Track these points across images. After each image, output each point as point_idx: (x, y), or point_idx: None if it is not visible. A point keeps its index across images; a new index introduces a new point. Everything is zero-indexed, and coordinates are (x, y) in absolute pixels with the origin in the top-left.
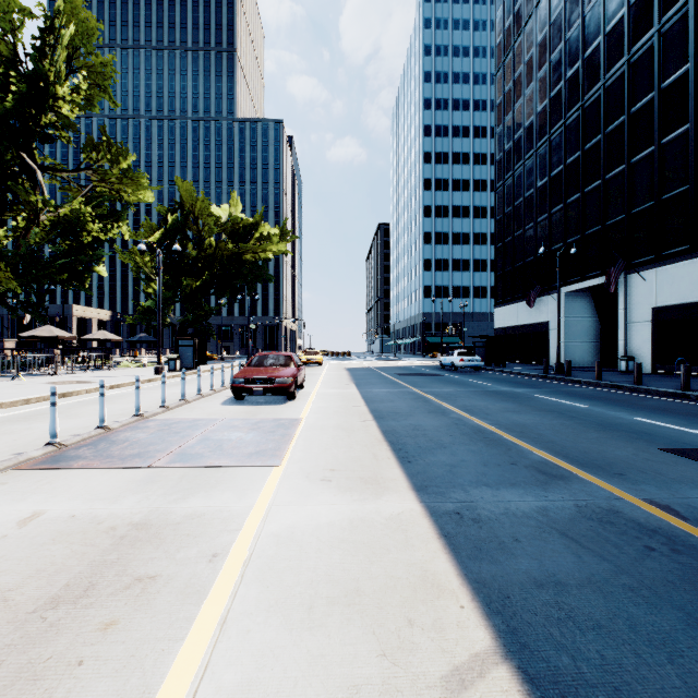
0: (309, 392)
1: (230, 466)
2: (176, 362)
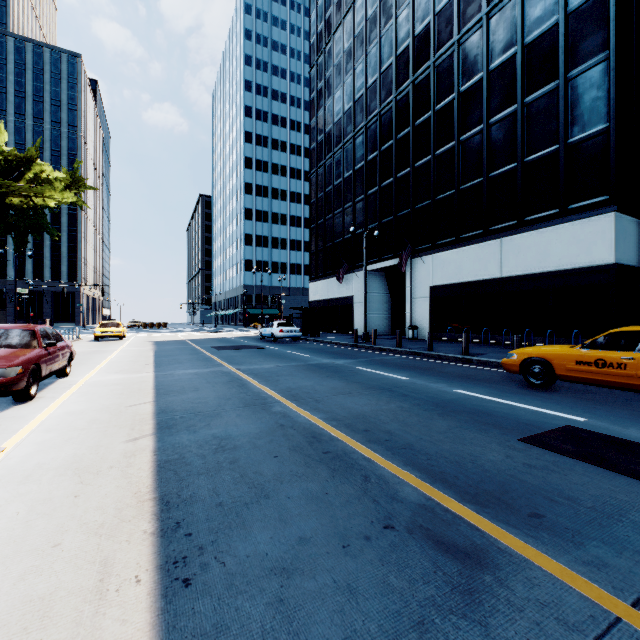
0: (72, 381)
1: None
2: None
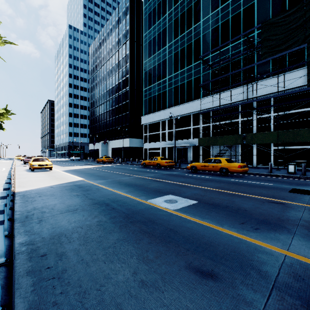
0: None
1: None
2: None
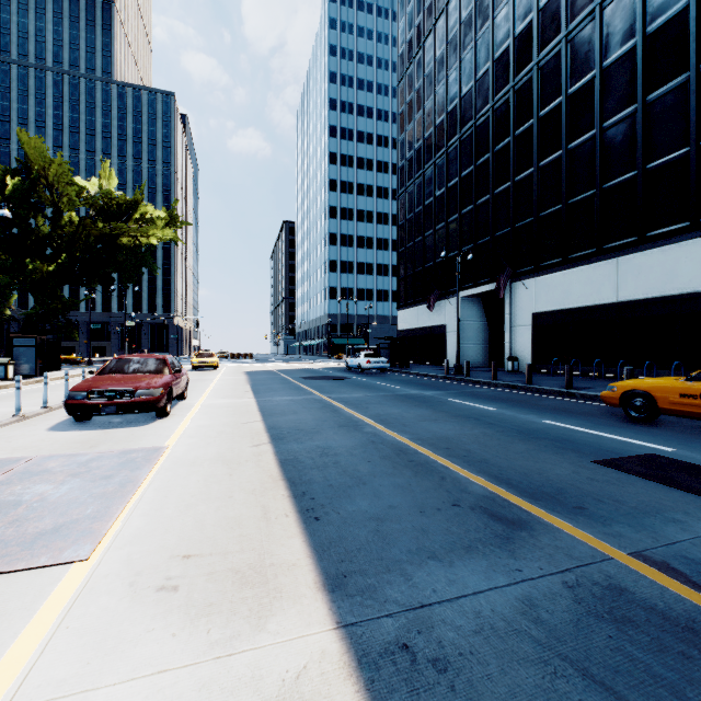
0: (191, 404)
1: None
2: (6, 368)
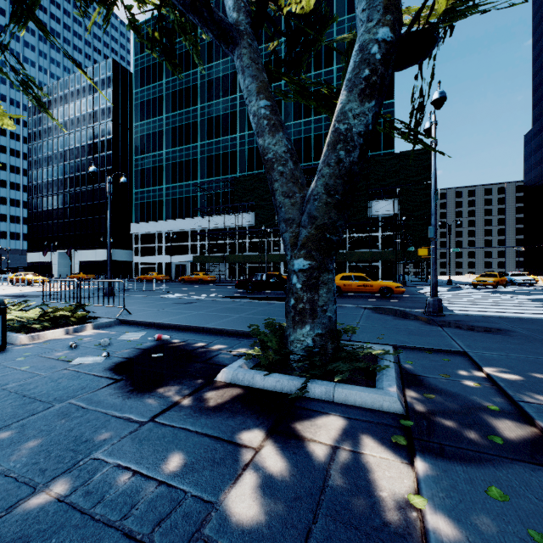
0: None
1: None
2: None
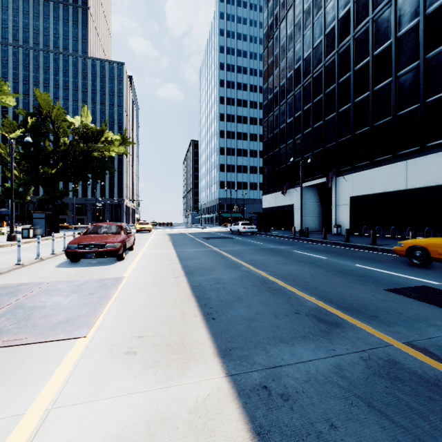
0: (137, 252)
1: (26, 343)
2: (29, 231)
